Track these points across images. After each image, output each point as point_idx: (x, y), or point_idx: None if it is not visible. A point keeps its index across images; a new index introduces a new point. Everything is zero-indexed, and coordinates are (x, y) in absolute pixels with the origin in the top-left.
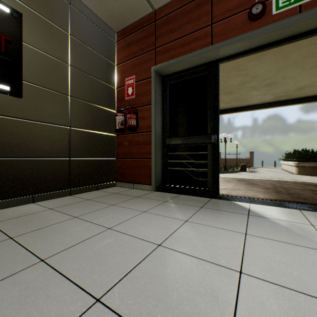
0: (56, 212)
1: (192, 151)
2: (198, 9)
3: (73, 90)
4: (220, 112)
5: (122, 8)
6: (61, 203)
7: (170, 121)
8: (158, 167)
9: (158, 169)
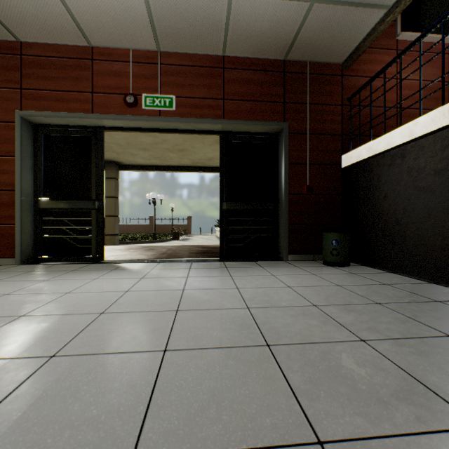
0: None
1: (76, 216)
2: (78, 70)
3: None
4: (140, 167)
5: None
6: None
7: (46, 180)
8: (27, 235)
9: (27, 238)
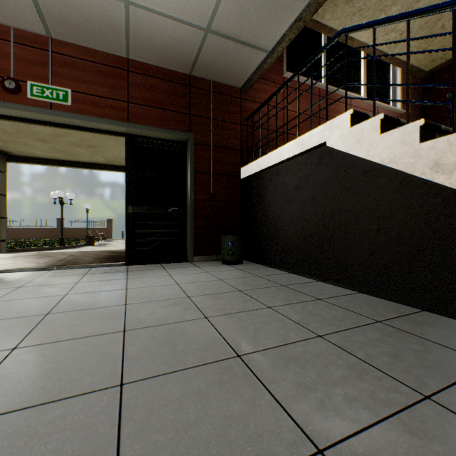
0: None
1: None
2: None
3: None
4: (38, 160)
5: None
6: None
7: None
8: None
9: None
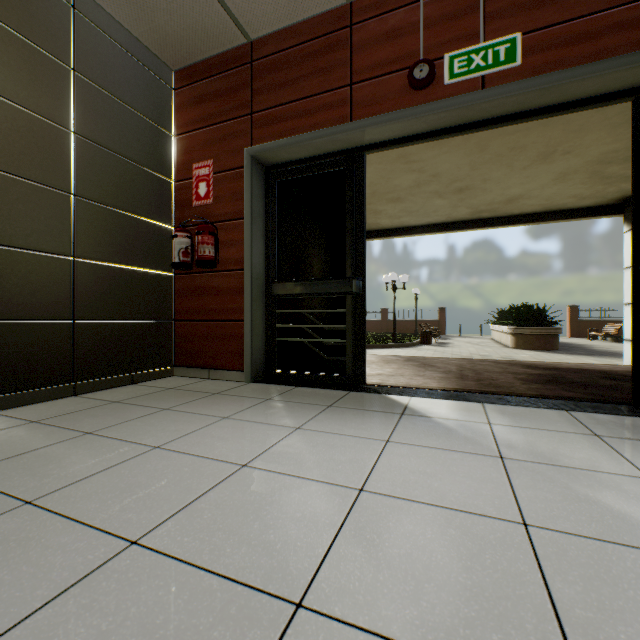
0: (47, 426)
1: (321, 307)
2: (328, 54)
3: (80, 183)
4: (382, 233)
5: (185, 29)
6: (55, 411)
7: (280, 251)
8: (258, 337)
9: (258, 341)
